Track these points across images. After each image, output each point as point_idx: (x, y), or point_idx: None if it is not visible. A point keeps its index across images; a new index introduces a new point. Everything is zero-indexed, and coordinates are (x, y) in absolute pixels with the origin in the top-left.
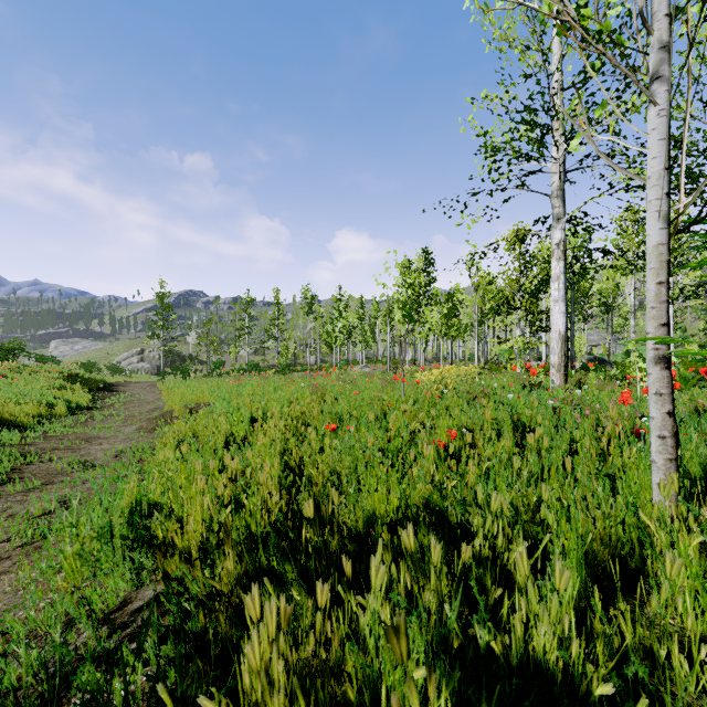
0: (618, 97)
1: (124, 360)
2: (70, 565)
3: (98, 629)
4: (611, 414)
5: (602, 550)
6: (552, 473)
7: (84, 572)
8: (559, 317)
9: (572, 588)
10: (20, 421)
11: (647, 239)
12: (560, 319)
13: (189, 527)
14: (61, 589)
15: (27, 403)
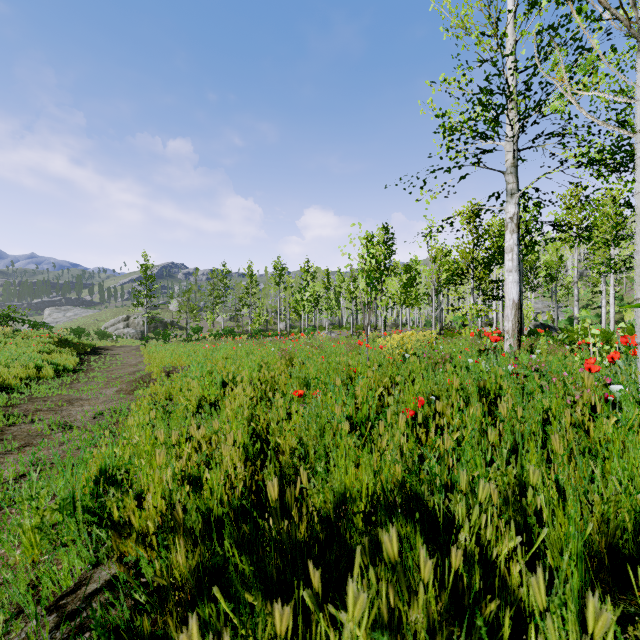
0: (570, 78)
1: (111, 326)
2: (28, 538)
3: (47, 616)
4: (586, 383)
5: (598, 540)
6: (531, 447)
7: (43, 546)
8: (513, 286)
9: (575, 593)
10: (8, 383)
11: (638, 197)
12: (514, 288)
13: (146, 505)
14: (18, 564)
15: (16, 366)
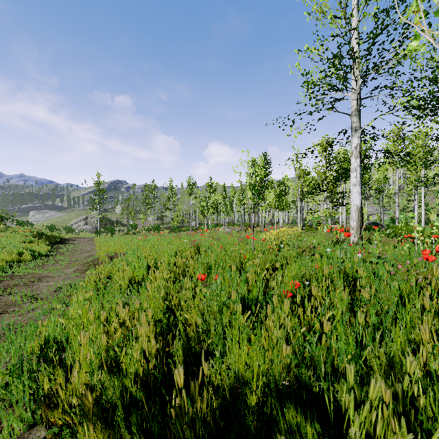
0: (399, 46)
1: (75, 224)
2: None
3: None
4: (435, 273)
5: None
6: (397, 330)
7: None
8: (356, 196)
9: None
10: None
11: None
12: (357, 197)
13: (71, 380)
14: None
15: (4, 253)
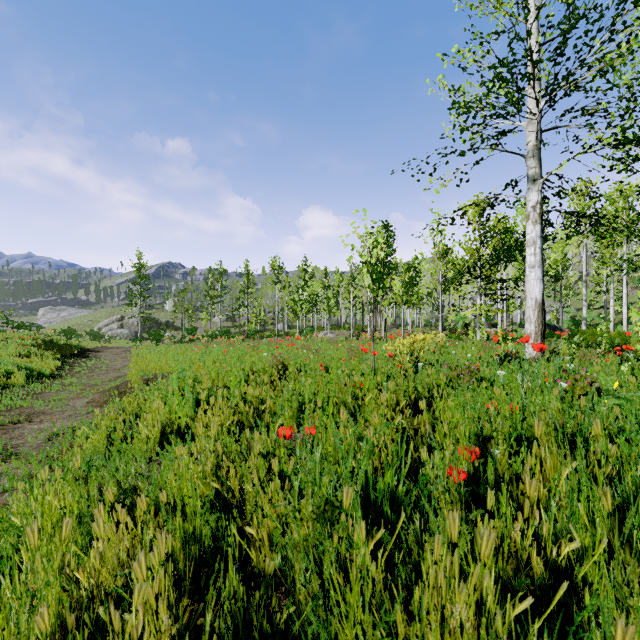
0: (610, 40)
1: (105, 326)
2: None
3: None
4: None
5: None
6: None
7: None
8: (535, 284)
9: None
10: None
11: None
12: (537, 286)
13: None
14: None
15: None
